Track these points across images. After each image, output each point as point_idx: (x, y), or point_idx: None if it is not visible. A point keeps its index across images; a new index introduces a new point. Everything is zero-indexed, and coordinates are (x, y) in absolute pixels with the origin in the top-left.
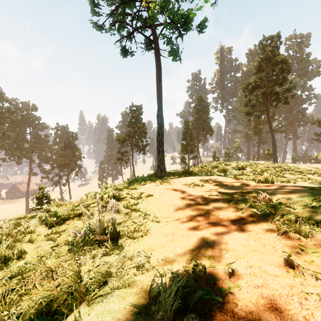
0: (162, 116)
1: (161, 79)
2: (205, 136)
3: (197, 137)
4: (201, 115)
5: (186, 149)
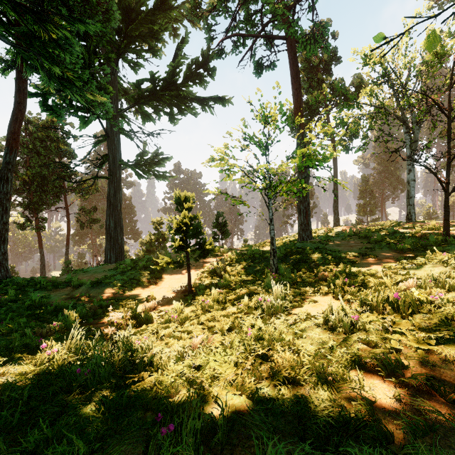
0: (337, 189)
1: (336, 164)
2: (392, 192)
3: (381, 194)
4: (386, 166)
5: (364, 210)
